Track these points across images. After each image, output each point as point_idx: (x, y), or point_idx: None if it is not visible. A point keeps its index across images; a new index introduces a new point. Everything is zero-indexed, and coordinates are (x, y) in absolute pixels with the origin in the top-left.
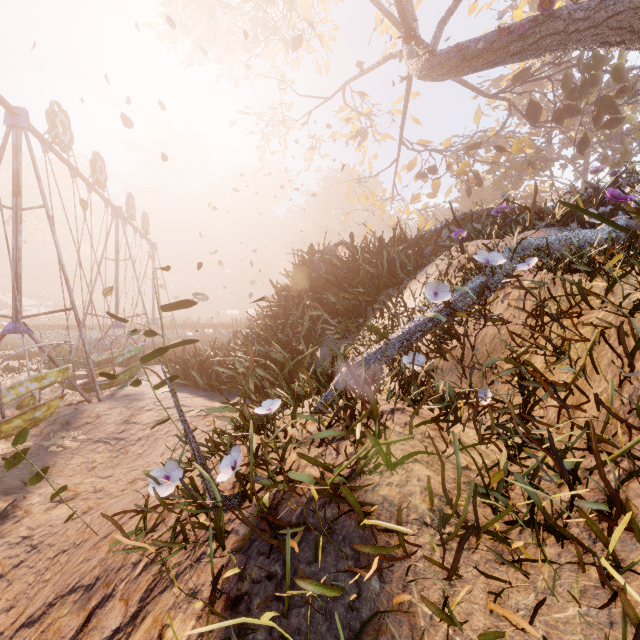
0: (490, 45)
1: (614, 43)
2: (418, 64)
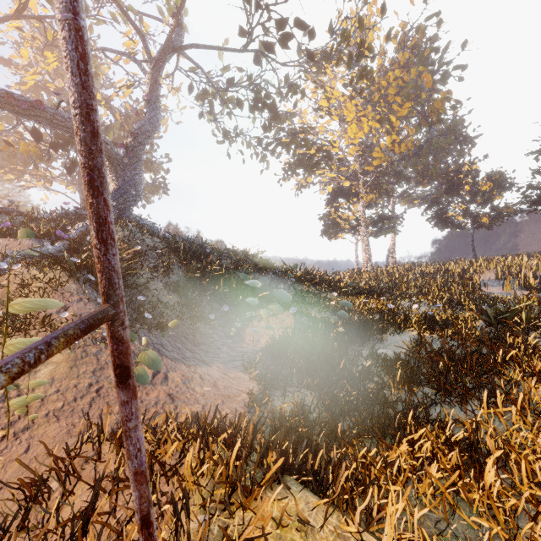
0: (0, 97)
1: None
2: None
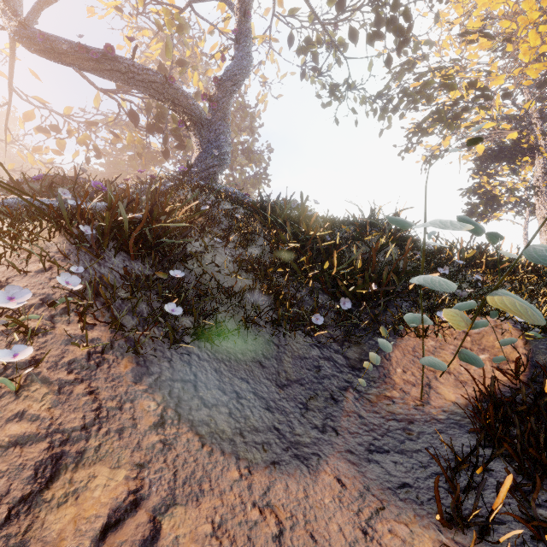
0: (75, 52)
1: (157, 98)
2: (11, 25)
